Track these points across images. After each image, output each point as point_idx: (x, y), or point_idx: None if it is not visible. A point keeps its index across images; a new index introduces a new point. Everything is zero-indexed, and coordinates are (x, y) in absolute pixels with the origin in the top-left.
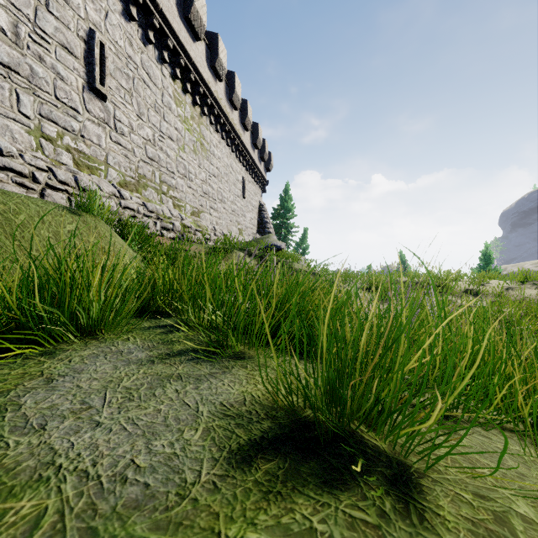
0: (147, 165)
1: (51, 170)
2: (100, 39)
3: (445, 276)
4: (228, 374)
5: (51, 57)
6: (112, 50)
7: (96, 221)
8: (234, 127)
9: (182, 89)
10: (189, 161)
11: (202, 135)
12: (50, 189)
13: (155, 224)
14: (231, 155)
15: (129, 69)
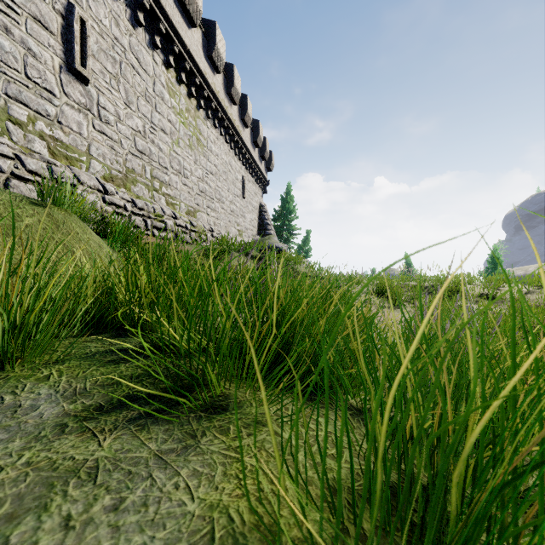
0: (136, 158)
1: (19, 157)
2: (80, 14)
3: (458, 280)
4: (192, 453)
5: (21, 30)
6: (95, 29)
7: (66, 215)
8: (233, 122)
9: (177, 79)
10: (184, 157)
11: (198, 130)
12: (16, 179)
13: (144, 223)
14: (230, 153)
15: (115, 52)
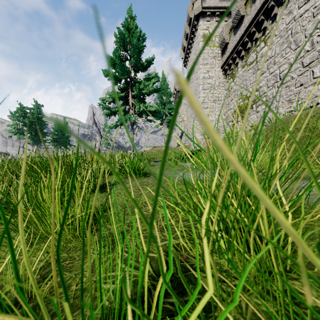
0: None
1: None
2: None
3: None
4: None
5: None
6: None
7: None
8: None
9: None
10: None
11: None
12: None
13: None
14: None
15: None
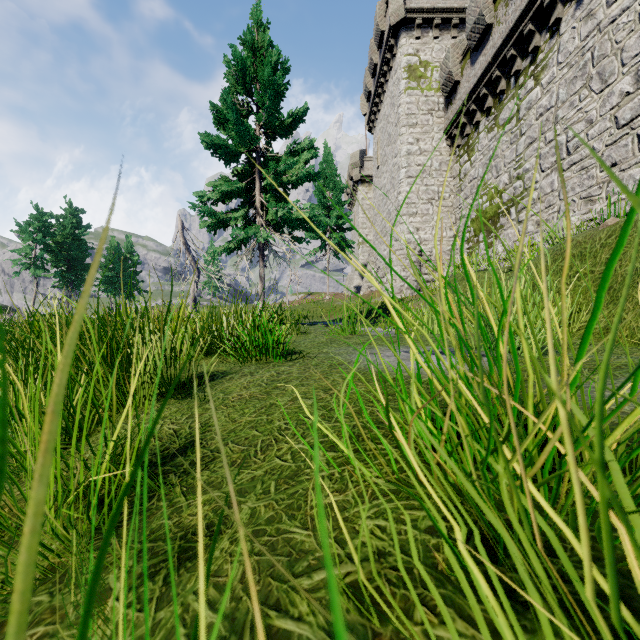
0: None
1: None
2: None
3: None
4: None
5: None
6: None
7: None
8: None
9: None
10: None
11: None
12: None
13: None
14: None
15: None
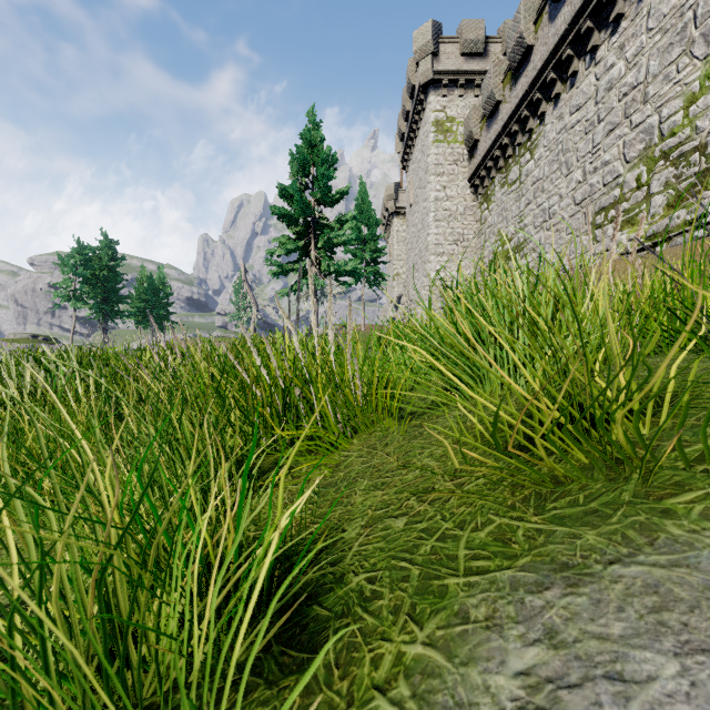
0: None
1: None
2: None
3: None
4: None
5: None
6: None
7: None
8: None
9: None
10: None
11: None
12: None
13: None
14: None
15: None
